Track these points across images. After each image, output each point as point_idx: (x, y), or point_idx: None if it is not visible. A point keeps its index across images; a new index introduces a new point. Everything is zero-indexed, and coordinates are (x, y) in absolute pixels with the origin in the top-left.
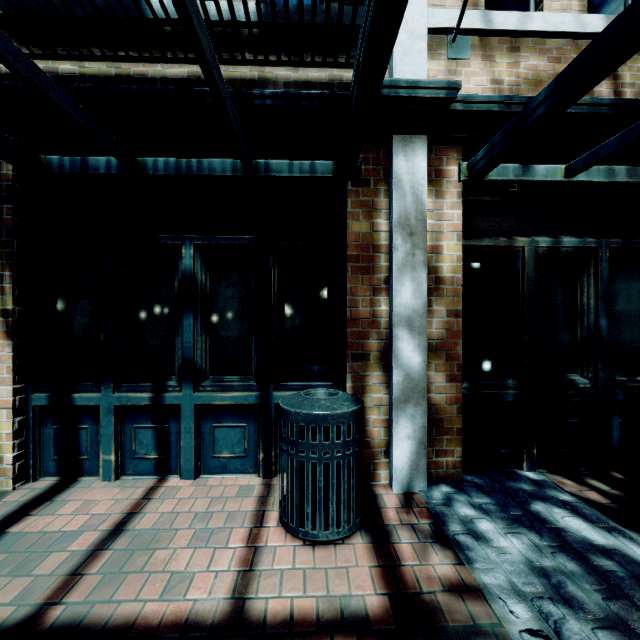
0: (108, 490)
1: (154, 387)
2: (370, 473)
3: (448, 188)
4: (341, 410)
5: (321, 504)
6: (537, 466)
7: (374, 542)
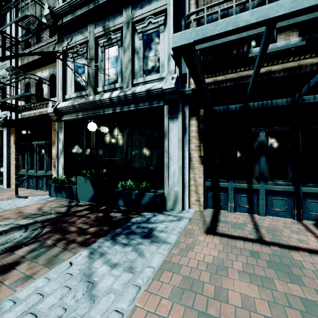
0: (235, 215)
1: (247, 182)
2: None
3: None
4: None
5: None
6: None
7: None
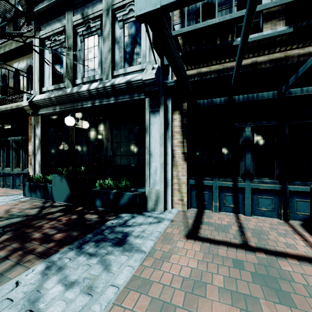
0: (220, 215)
1: (232, 180)
2: None
3: None
4: None
5: None
6: None
7: None
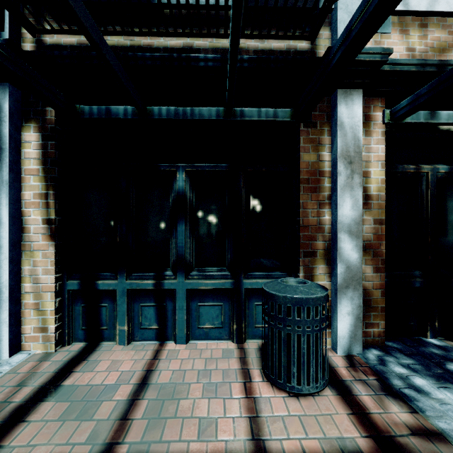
0: (125, 352)
1: (155, 276)
2: None
3: (374, 129)
4: (318, 294)
5: (304, 366)
6: (436, 335)
7: (340, 394)
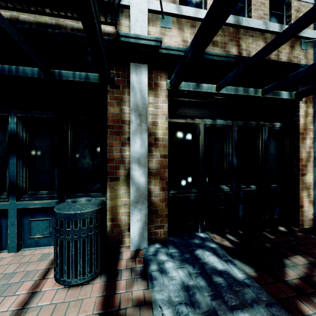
0: None
1: None
2: (120, 240)
3: (161, 92)
4: (86, 210)
5: (73, 264)
6: (206, 230)
7: (107, 281)
